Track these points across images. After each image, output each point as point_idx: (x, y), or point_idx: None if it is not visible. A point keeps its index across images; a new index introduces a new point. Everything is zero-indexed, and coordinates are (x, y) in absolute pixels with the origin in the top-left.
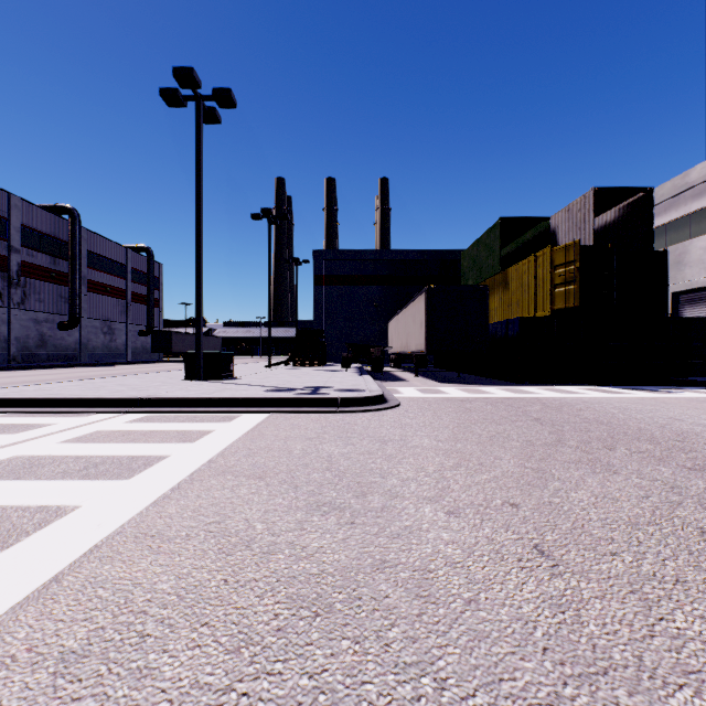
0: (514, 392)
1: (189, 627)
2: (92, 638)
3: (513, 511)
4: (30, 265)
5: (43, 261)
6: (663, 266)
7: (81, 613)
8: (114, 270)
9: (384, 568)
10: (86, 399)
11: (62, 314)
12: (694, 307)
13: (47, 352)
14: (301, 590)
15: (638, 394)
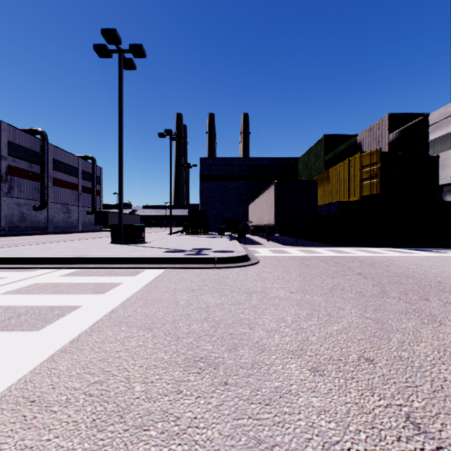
0: (337, 252)
1: None
2: None
3: (371, 367)
4: (14, 168)
5: (23, 165)
6: (436, 166)
7: None
8: (70, 172)
9: None
10: (35, 258)
11: (35, 200)
12: None
13: (26, 225)
14: None
15: (423, 254)
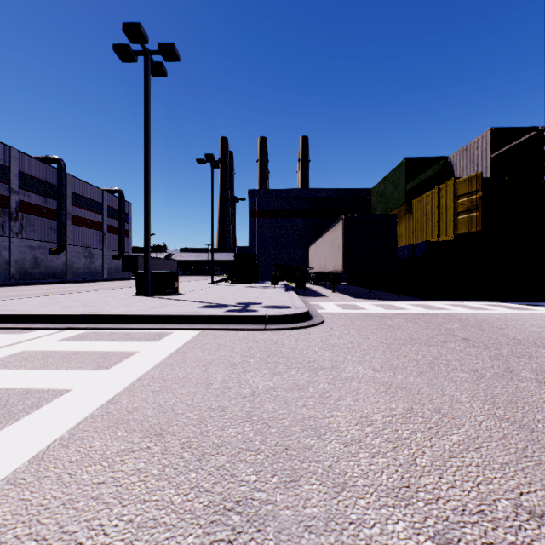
0: (425, 307)
1: None
2: None
3: None
4: (26, 203)
5: (37, 201)
6: None
7: None
8: (93, 208)
9: None
10: (32, 316)
11: (52, 242)
12: None
13: (40, 272)
14: None
15: (542, 310)
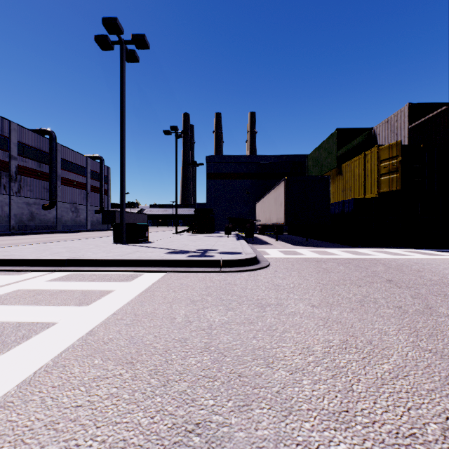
0: (354, 253)
1: None
2: None
3: None
4: (24, 167)
5: (32, 165)
6: None
7: None
8: (78, 171)
9: None
10: (27, 260)
11: (44, 199)
12: None
13: (35, 224)
14: None
15: None
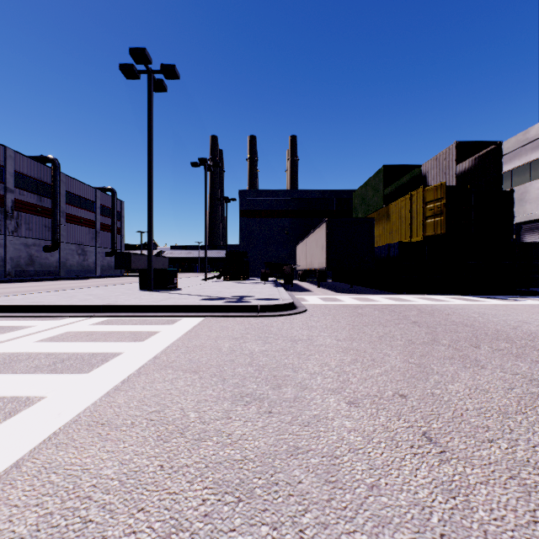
0: (395, 300)
1: (127, 512)
2: (40, 523)
3: (402, 401)
4: (21, 202)
5: (31, 199)
6: (510, 202)
7: (33, 499)
8: (86, 206)
9: (297, 454)
10: (60, 306)
11: (46, 240)
12: (533, 234)
13: (35, 269)
14: (226, 476)
15: (491, 302)
